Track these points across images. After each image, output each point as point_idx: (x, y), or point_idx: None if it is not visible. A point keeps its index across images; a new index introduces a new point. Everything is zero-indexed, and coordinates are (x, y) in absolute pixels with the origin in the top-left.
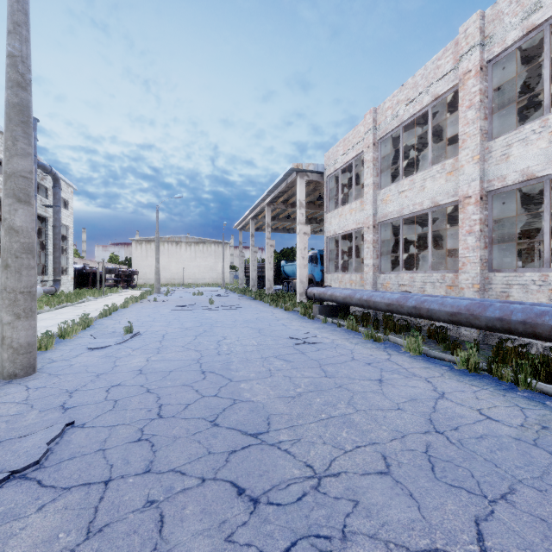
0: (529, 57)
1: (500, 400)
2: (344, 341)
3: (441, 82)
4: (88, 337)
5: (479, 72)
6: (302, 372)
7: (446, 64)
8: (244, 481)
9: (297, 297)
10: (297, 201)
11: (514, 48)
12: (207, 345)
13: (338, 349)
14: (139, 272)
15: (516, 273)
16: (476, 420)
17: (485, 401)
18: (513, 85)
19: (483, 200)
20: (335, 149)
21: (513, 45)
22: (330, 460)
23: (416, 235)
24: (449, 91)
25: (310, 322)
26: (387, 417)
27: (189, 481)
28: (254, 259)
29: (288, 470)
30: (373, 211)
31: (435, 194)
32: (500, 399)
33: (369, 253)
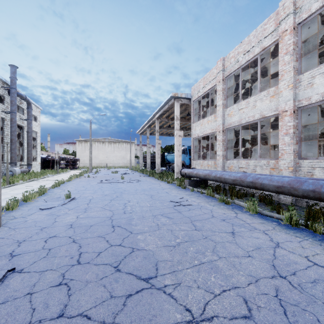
0: None
1: (319, 249)
2: (206, 204)
3: (266, 39)
4: (42, 201)
5: (293, 30)
6: (179, 226)
7: (270, 27)
8: None
9: (175, 175)
10: (175, 116)
11: (316, 14)
12: (117, 206)
13: (202, 209)
14: (80, 159)
15: (318, 160)
16: (307, 266)
17: (308, 249)
18: (312, 41)
19: (295, 113)
20: (198, 84)
21: (316, 12)
22: (204, 304)
23: (247, 137)
24: (272, 44)
25: (183, 190)
26: (242, 263)
27: None
28: (149, 151)
29: (172, 314)
30: (222, 122)
31: (262, 110)
32: (319, 248)
33: (220, 147)
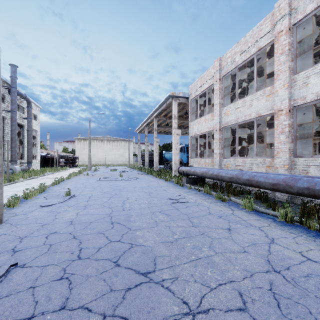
0: (319, 22)
1: (313, 245)
2: (203, 201)
3: (262, 39)
4: (42, 198)
5: (288, 31)
6: (177, 223)
7: (266, 27)
8: (136, 318)
9: (173, 173)
10: (173, 115)
11: (311, 15)
12: (116, 203)
13: (199, 206)
14: (79, 157)
15: (312, 158)
16: (300, 261)
17: (303, 245)
18: (307, 41)
19: (290, 112)
20: (195, 83)
21: (310, 13)
22: (201, 297)
23: (244, 135)
24: (268, 45)
25: (181, 188)
26: (238, 258)
27: (93, 318)
28: (147, 150)
29: (169, 307)
30: (219, 120)
31: (258, 109)
32: (313, 244)
33: (217, 146)
